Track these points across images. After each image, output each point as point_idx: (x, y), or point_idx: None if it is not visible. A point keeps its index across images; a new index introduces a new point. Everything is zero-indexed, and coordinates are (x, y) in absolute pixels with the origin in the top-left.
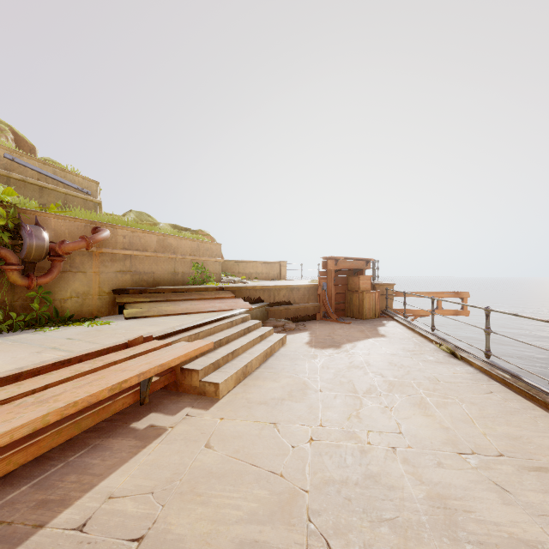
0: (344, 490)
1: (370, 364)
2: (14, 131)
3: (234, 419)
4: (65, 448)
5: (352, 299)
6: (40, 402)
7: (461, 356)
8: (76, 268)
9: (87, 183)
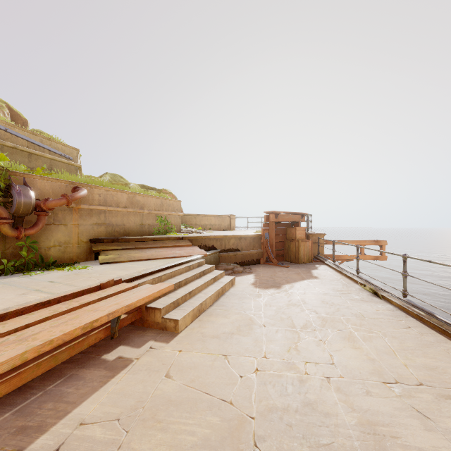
0: (286, 417)
1: (305, 302)
2: (9, 107)
3: (191, 351)
4: (45, 377)
5: (289, 247)
6: (20, 341)
7: (382, 295)
8: (59, 222)
9: (69, 150)
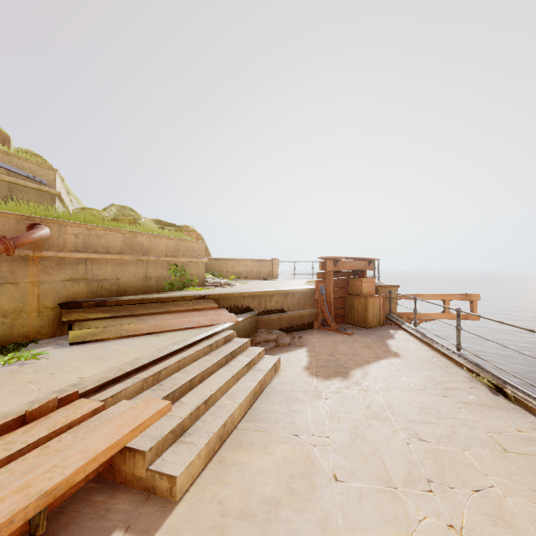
0: None
1: (394, 410)
2: None
3: None
4: None
5: (353, 304)
6: None
7: (514, 396)
8: (2, 279)
9: (42, 170)
